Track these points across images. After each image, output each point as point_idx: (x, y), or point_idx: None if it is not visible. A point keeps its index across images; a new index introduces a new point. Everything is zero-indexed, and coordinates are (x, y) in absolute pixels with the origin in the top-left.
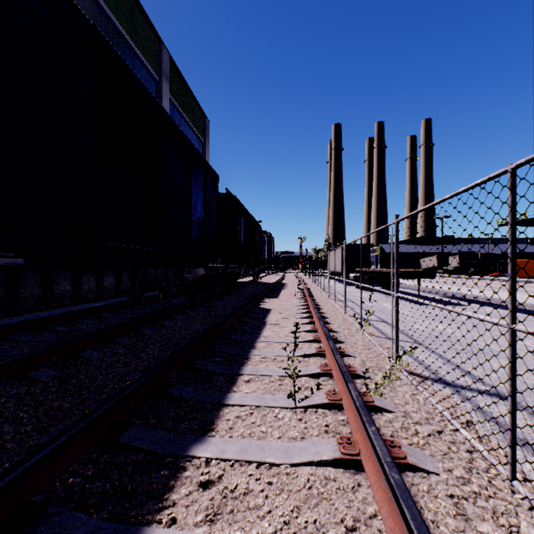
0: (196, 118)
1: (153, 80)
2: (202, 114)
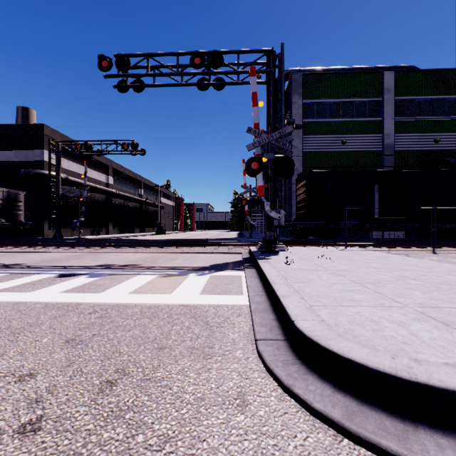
0: None
1: None
2: None
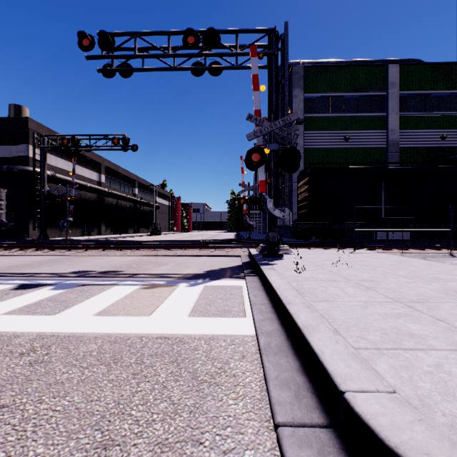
0: None
1: None
2: None
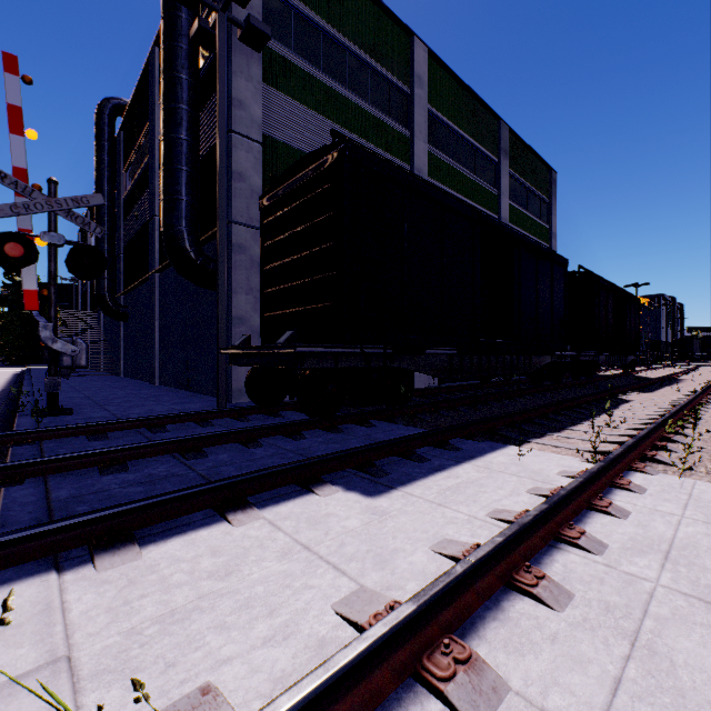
0: (538, 178)
1: (491, 164)
2: (546, 168)
